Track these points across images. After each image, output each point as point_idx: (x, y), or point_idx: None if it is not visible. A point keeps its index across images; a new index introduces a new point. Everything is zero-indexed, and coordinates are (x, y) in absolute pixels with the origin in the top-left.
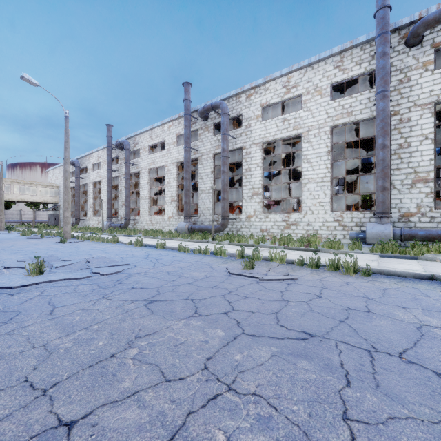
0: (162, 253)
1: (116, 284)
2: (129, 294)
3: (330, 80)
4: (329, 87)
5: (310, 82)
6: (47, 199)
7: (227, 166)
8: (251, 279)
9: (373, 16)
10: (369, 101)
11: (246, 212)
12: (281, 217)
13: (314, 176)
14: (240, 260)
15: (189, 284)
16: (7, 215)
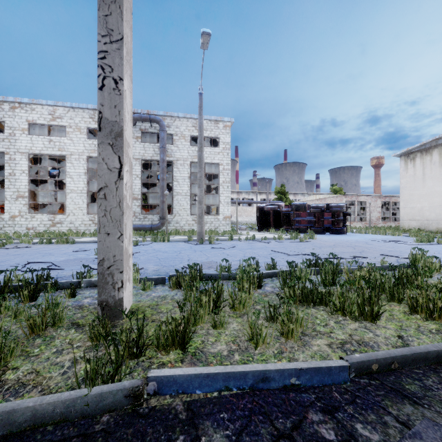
0: None
1: None
2: None
3: (87, 125)
4: (86, 129)
5: (72, 120)
6: None
7: None
8: (1, 249)
9: None
10: None
11: (10, 212)
12: (48, 217)
13: (75, 188)
14: None
15: None
16: None
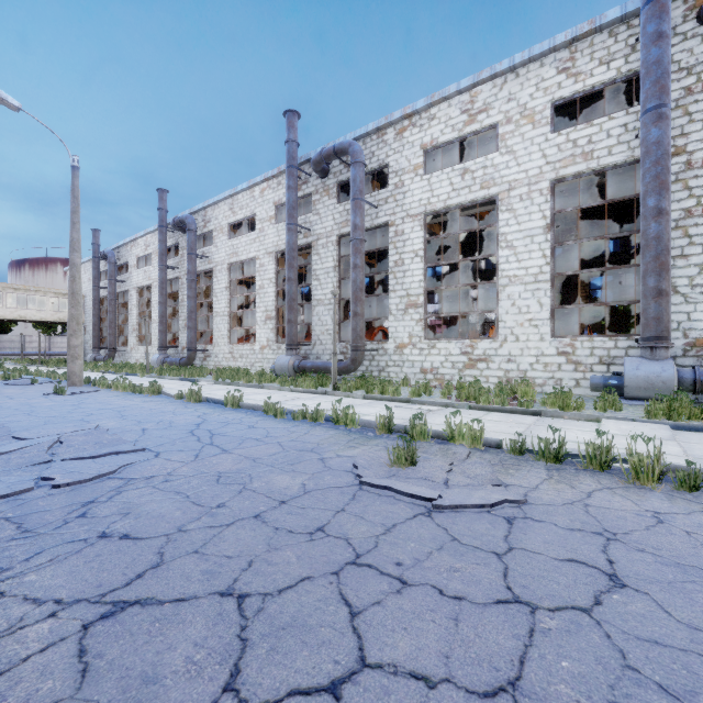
0: (230, 420)
1: (70, 519)
2: (73, 567)
3: (550, 96)
4: (549, 109)
5: (512, 100)
6: (65, 317)
7: (362, 256)
8: (413, 500)
9: None
10: (626, 131)
11: (395, 338)
12: (459, 347)
13: (520, 271)
14: (386, 438)
15: (256, 519)
16: (2, 343)
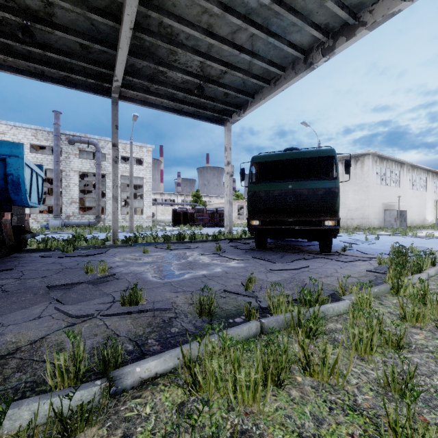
0: None
1: None
2: None
3: (29, 141)
4: (29, 145)
5: (15, 136)
6: None
7: None
8: None
9: (53, 124)
10: (52, 161)
11: None
12: None
13: None
14: None
15: None
16: None
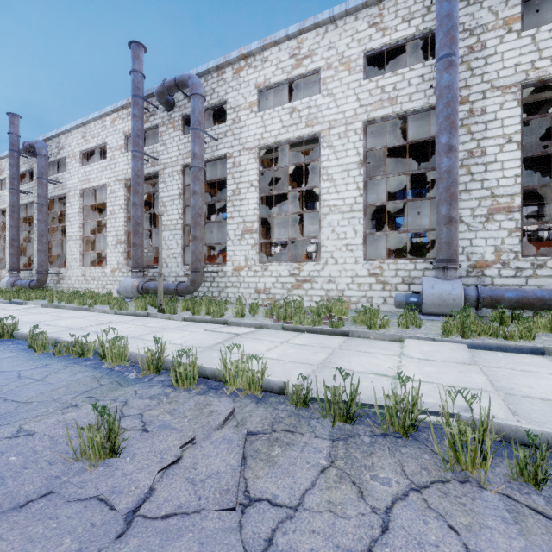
0: None
1: None
2: None
3: (363, 47)
4: (362, 58)
5: (332, 49)
6: None
7: (201, 183)
8: None
9: None
10: (423, 81)
11: (233, 261)
12: (288, 269)
13: (339, 201)
14: (143, 383)
15: None
16: None
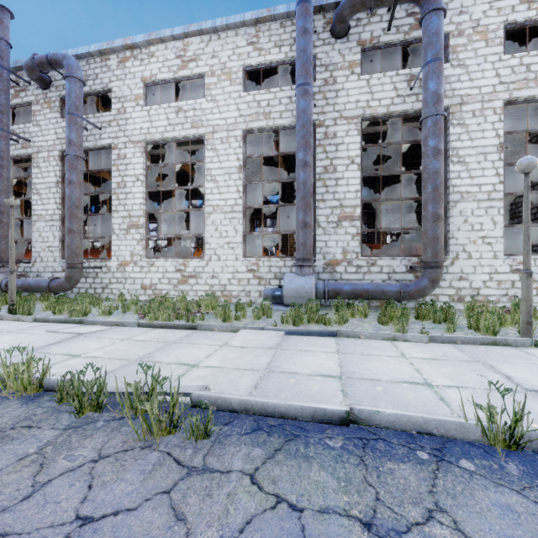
0: None
1: None
2: None
3: (242, 61)
4: (241, 71)
5: (216, 57)
6: None
7: (79, 173)
8: None
9: None
10: (291, 102)
11: (118, 256)
12: (174, 265)
13: (221, 202)
14: None
15: None
16: None
